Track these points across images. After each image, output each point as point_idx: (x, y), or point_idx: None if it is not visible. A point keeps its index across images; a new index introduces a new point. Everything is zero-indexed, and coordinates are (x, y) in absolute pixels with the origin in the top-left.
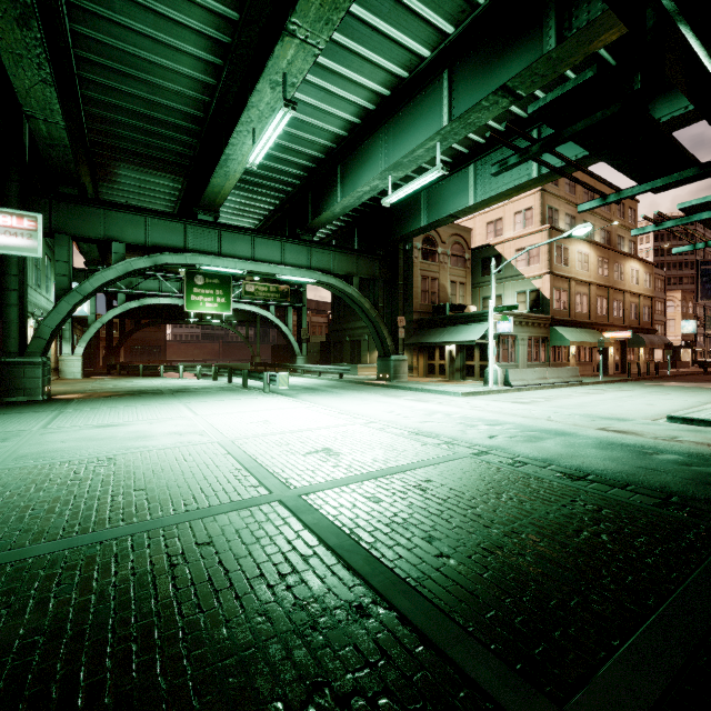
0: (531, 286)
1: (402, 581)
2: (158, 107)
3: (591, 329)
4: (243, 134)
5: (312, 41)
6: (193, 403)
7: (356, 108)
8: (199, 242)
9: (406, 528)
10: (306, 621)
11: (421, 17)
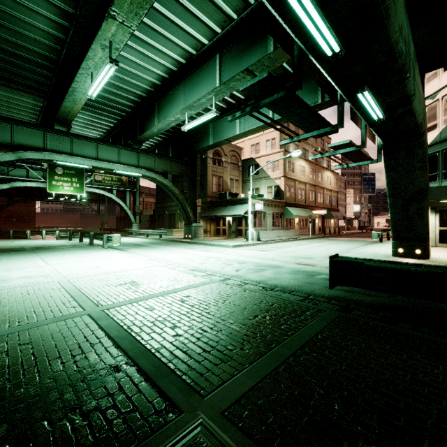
0: (275, 183)
1: (148, 351)
2: (20, 47)
3: (306, 208)
4: (84, 76)
5: (127, 24)
6: (48, 256)
7: (164, 68)
8: (55, 145)
9: (162, 323)
10: (79, 378)
11: (201, 20)
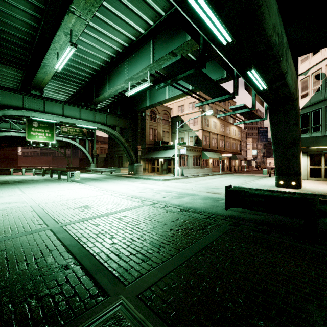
0: (195, 134)
1: (90, 254)
2: (4, 32)
3: (218, 152)
4: (52, 54)
5: (83, 17)
6: (25, 188)
7: (113, 49)
8: (32, 105)
9: (104, 235)
10: (38, 274)
11: (138, 15)
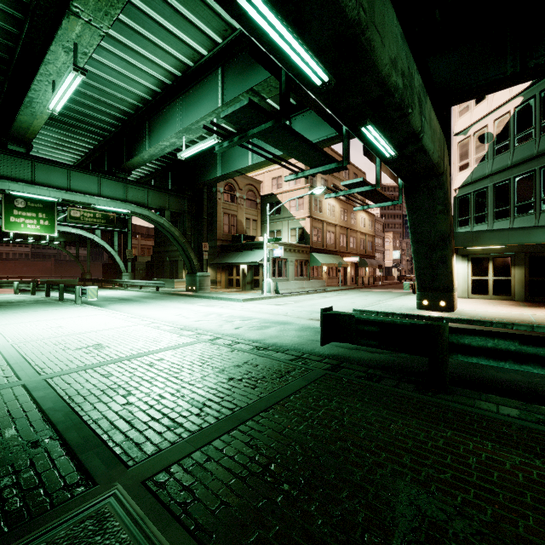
0: (299, 224)
1: (83, 422)
2: None
3: (336, 255)
4: (45, 84)
5: (96, 24)
6: None
7: (155, 80)
8: (9, 170)
9: (115, 390)
10: None
11: (196, 26)
